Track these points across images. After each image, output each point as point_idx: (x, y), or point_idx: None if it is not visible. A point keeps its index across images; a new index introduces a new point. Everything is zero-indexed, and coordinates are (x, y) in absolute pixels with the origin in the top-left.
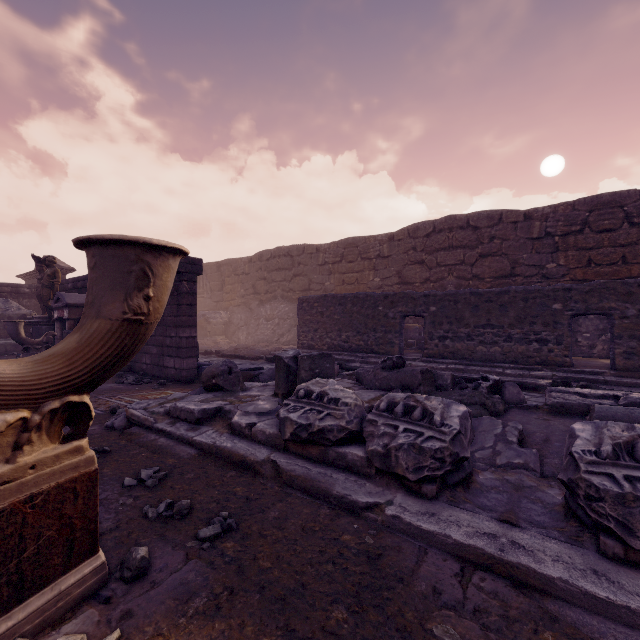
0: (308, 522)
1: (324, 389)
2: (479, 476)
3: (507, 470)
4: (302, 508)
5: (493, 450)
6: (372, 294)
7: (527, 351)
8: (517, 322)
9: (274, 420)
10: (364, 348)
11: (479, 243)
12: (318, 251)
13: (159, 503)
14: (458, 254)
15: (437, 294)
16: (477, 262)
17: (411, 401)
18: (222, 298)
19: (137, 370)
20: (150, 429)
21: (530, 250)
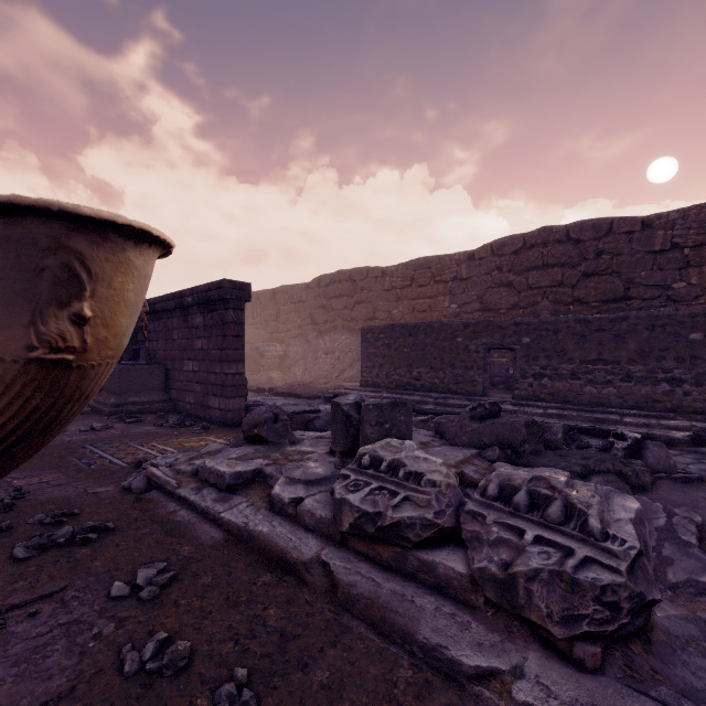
0: (378, 701)
1: (399, 456)
2: (655, 611)
3: (693, 595)
4: (367, 663)
5: (658, 555)
6: (449, 323)
7: (653, 394)
8: (639, 356)
9: (328, 494)
10: (439, 387)
11: (582, 259)
12: (384, 274)
13: (149, 637)
14: (555, 274)
15: (531, 322)
16: (579, 283)
17: (542, 487)
18: (277, 329)
19: (180, 410)
20: (171, 495)
21: (650, 266)
